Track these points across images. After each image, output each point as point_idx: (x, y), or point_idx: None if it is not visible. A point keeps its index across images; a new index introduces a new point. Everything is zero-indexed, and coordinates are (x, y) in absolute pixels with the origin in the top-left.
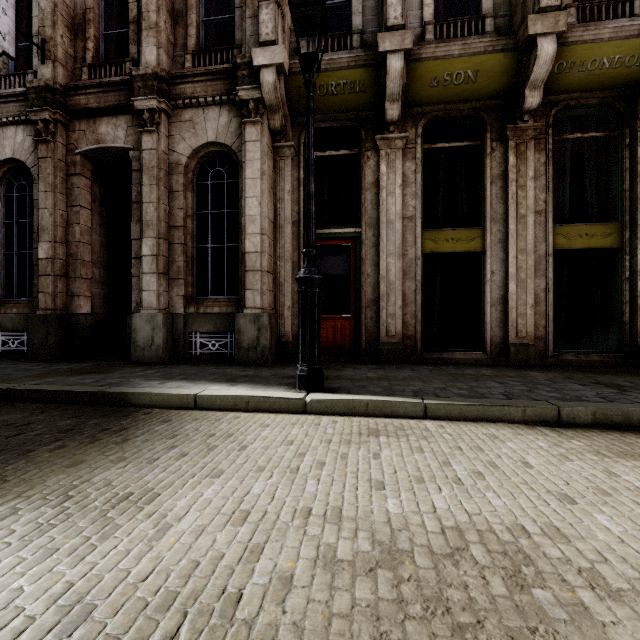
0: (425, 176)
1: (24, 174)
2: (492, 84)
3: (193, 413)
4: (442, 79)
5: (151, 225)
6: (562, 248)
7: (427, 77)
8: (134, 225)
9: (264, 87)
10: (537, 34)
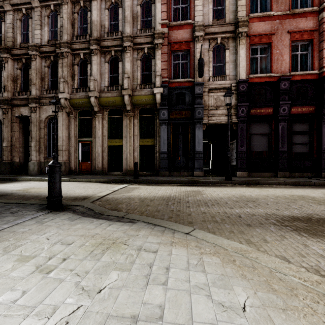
0: (111, 124)
1: None
2: (120, 103)
3: (28, 181)
4: (107, 102)
5: (34, 138)
6: (141, 145)
7: (103, 101)
8: (30, 137)
9: (62, 103)
10: (124, 94)
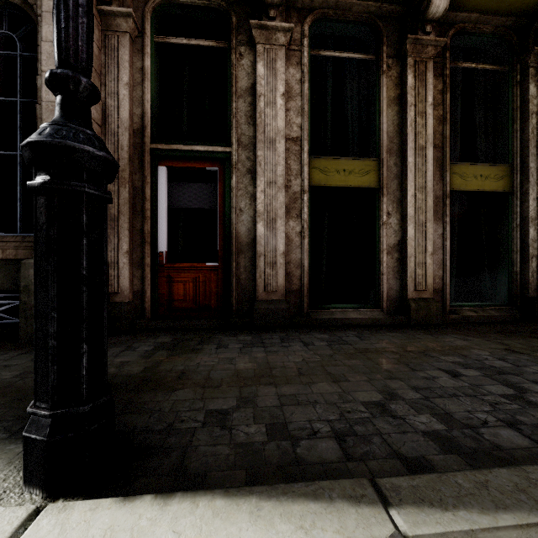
0: (311, 93)
1: None
2: None
3: None
4: None
5: None
6: (458, 189)
7: None
8: None
9: None
10: None
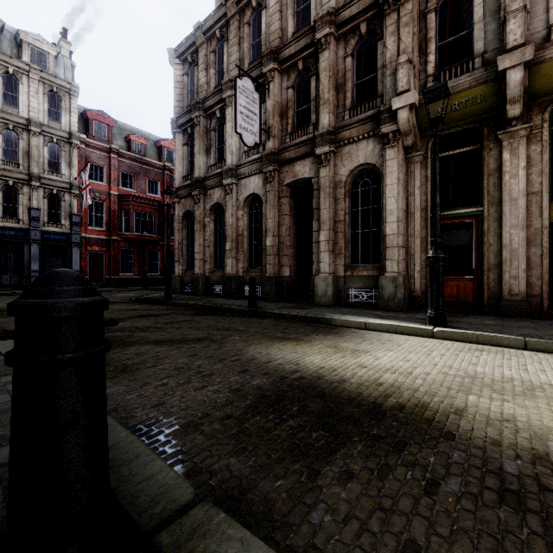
0: None
1: (256, 200)
2: None
3: (365, 331)
4: None
5: (325, 222)
6: None
7: (552, 73)
8: (314, 223)
9: (400, 122)
10: None
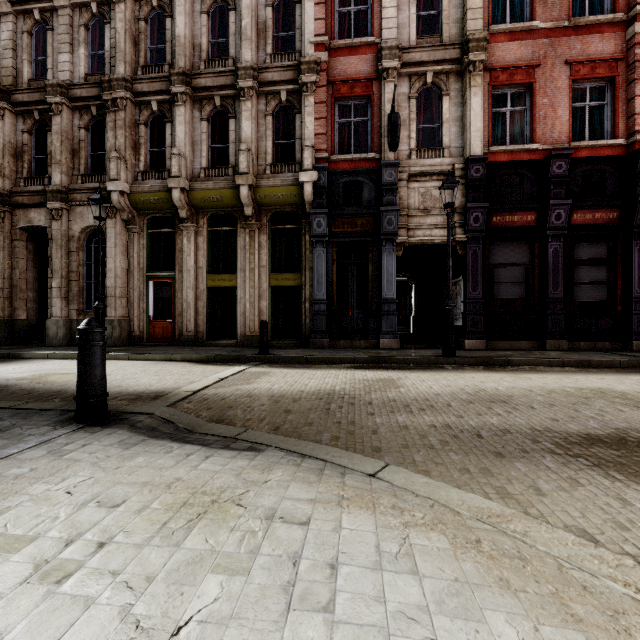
0: (213, 244)
1: None
2: (232, 202)
3: (45, 359)
4: (206, 199)
5: (57, 271)
6: (274, 285)
7: (198, 198)
8: (50, 270)
9: (114, 202)
10: (240, 184)
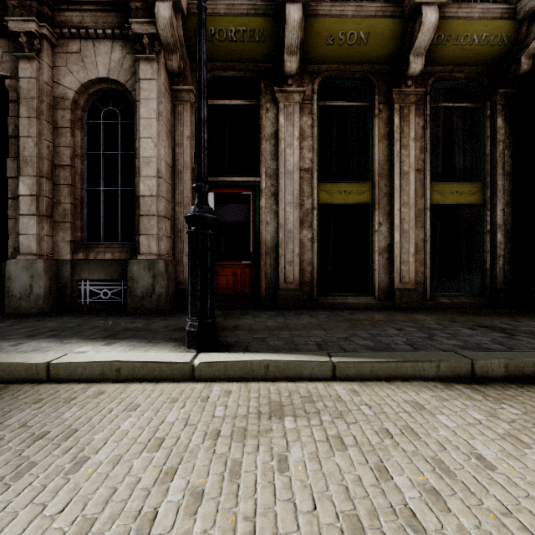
0: (320, 132)
1: None
2: (381, 48)
3: (40, 389)
4: (337, 37)
5: (30, 162)
6: (437, 203)
7: (323, 34)
8: (11, 162)
9: (159, 22)
10: (422, 2)
